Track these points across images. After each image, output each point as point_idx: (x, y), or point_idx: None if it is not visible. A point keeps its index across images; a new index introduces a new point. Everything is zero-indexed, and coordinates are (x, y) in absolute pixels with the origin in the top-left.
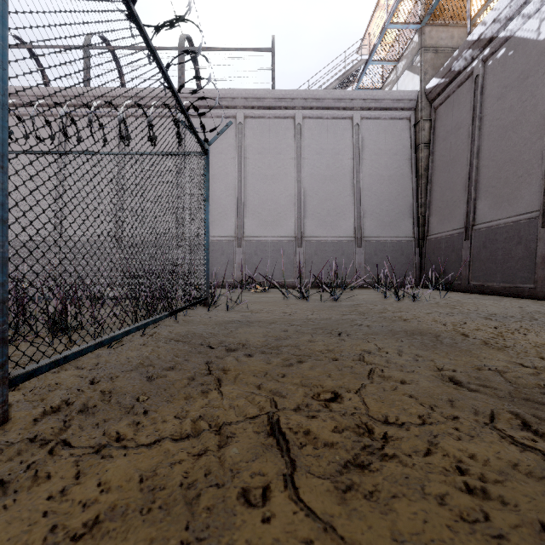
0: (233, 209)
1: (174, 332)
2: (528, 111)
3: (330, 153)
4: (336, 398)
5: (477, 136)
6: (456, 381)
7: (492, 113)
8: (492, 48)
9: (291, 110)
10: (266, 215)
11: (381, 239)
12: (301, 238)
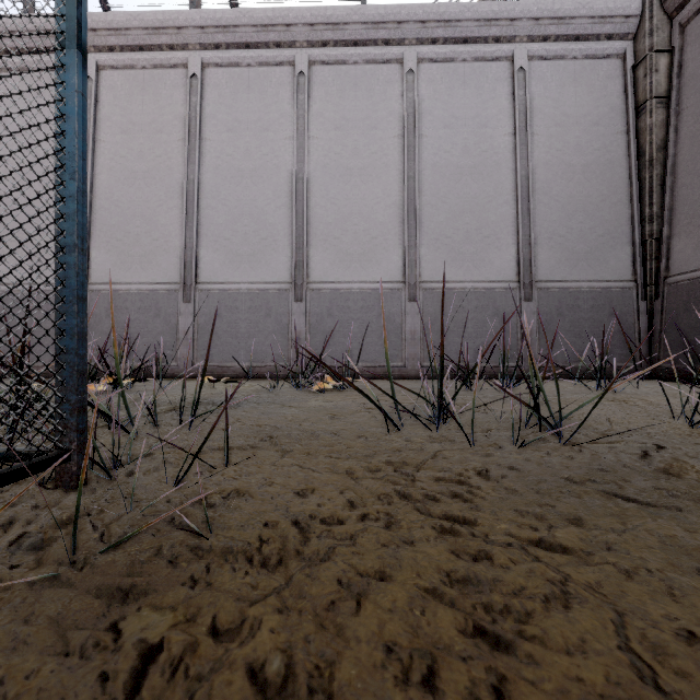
0: (289, 231)
1: None
2: None
3: (470, 125)
4: None
5: None
6: None
7: None
8: None
9: (396, 46)
10: (350, 243)
11: (569, 285)
12: (416, 283)
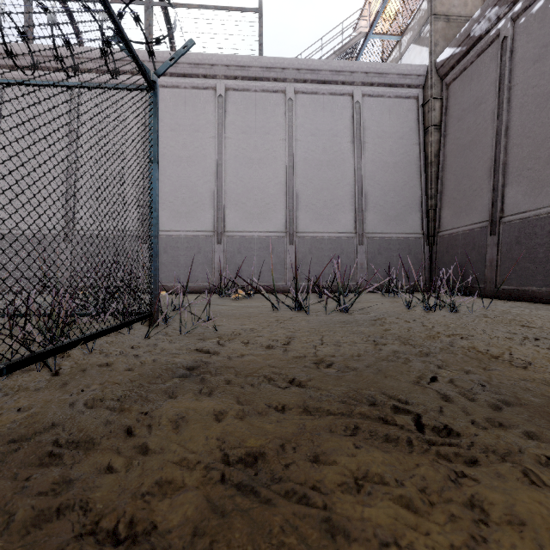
0: (212, 198)
1: None
2: None
3: (327, 135)
4: None
5: (505, 110)
6: None
7: (526, 80)
8: (526, 2)
9: (281, 82)
10: (252, 206)
11: (385, 236)
12: (294, 233)
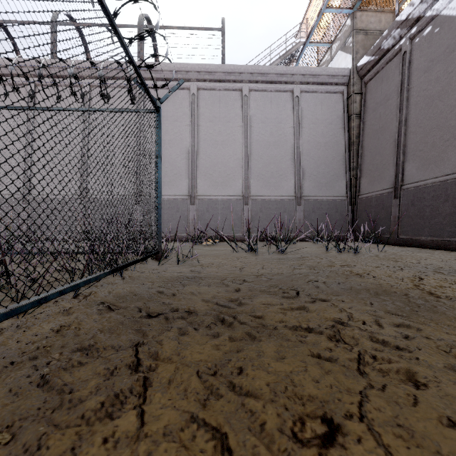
0: (187, 170)
1: (114, 292)
2: (454, 81)
3: (274, 122)
4: (334, 434)
5: (405, 106)
6: None
7: (419, 85)
8: (419, 27)
9: (239, 83)
10: (217, 177)
11: (318, 198)
12: (248, 196)
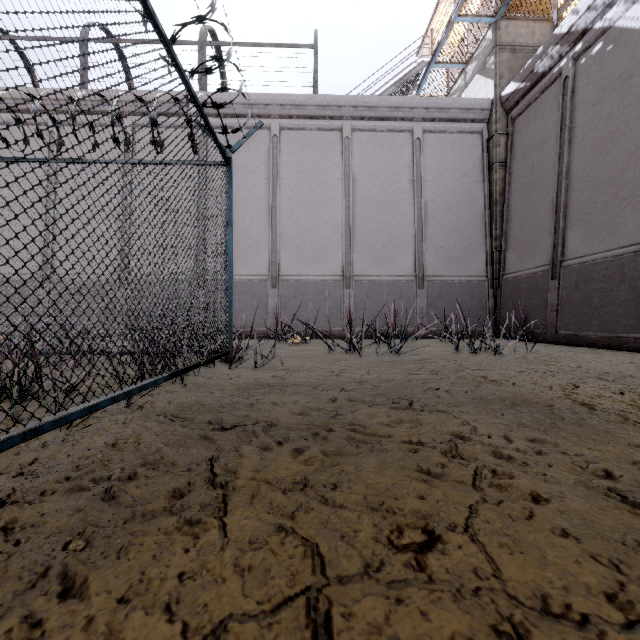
0: (267, 241)
1: (175, 402)
2: (633, 119)
3: (386, 174)
4: (434, 542)
5: (566, 152)
6: (624, 495)
7: (586, 123)
8: (586, 43)
9: (338, 120)
10: (308, 249)
11: (447, 279)
12: (350, 277)
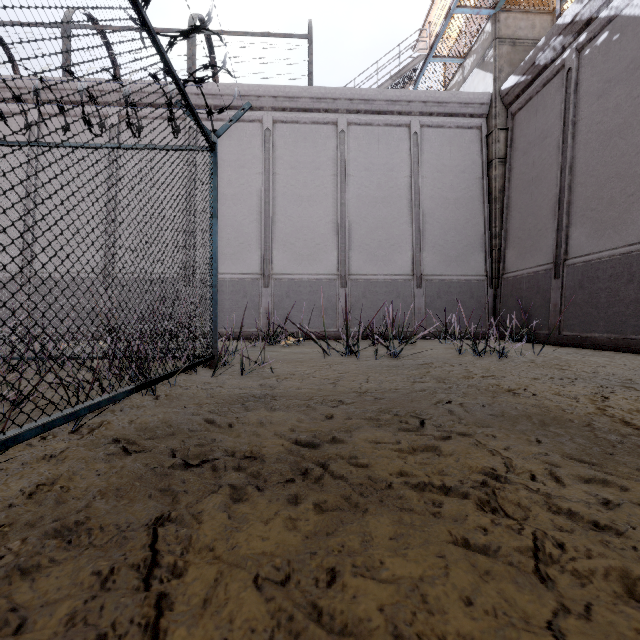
0: (259, 238)
1: (138, 422)
2: None
3: (382, 169)
4: None
5: (570, 146)
6: None
7: (591, 116)
8: (590, 33)
9: (333, 113)
10: (301, 247)
11: (445, 278)
12: (346, 275)
